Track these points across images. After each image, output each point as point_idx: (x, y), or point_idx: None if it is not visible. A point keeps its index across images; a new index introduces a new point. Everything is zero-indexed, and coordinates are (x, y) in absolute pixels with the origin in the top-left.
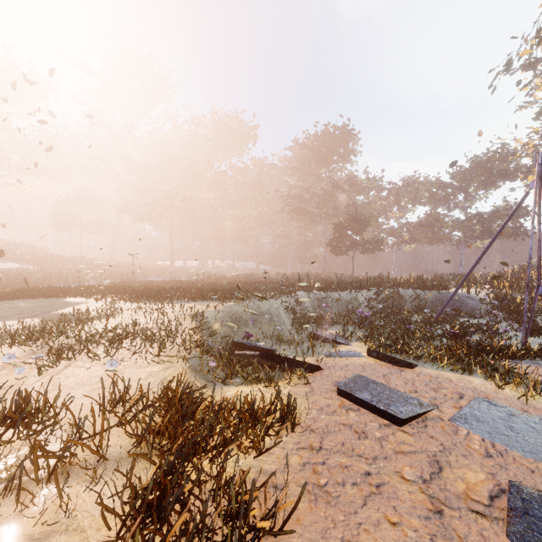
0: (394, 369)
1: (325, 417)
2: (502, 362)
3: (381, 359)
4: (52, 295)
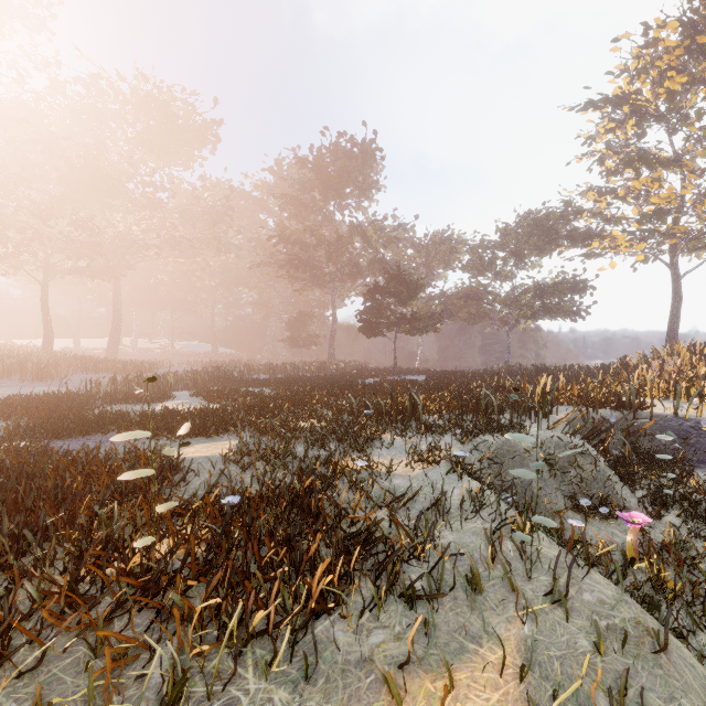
0: None
1: None
2: None
3: None
4: None
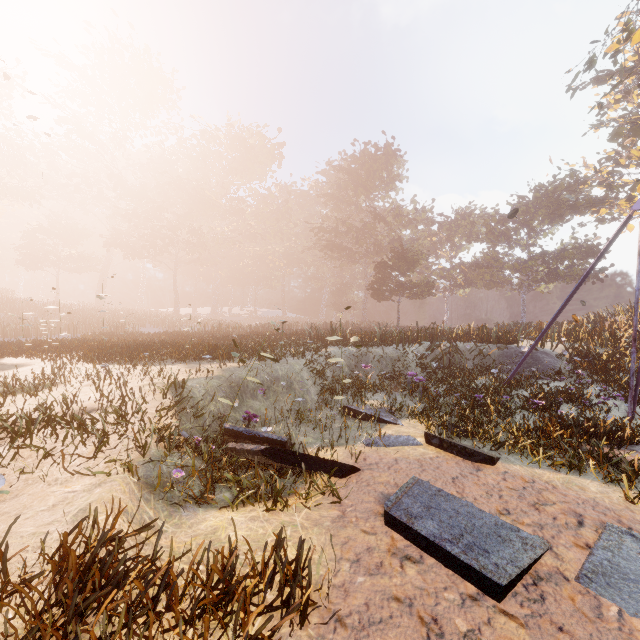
0: (466, 467)
1: (364, 579)
2: (614, 449)
3: (446, 449)
4: None
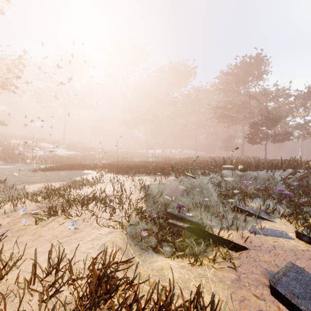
0: None
1: None
2: None
3: None
4: (78, 168)
